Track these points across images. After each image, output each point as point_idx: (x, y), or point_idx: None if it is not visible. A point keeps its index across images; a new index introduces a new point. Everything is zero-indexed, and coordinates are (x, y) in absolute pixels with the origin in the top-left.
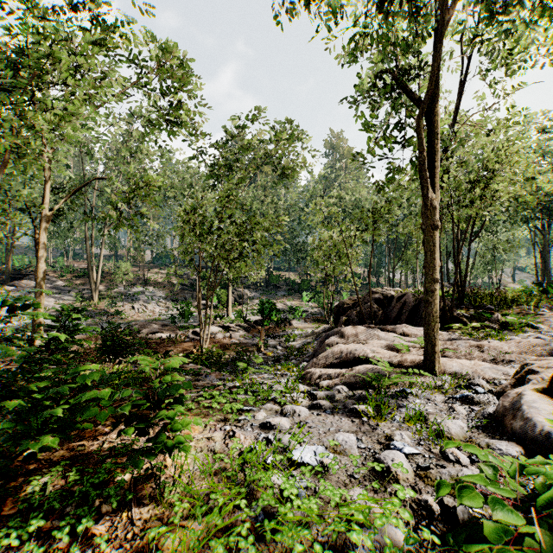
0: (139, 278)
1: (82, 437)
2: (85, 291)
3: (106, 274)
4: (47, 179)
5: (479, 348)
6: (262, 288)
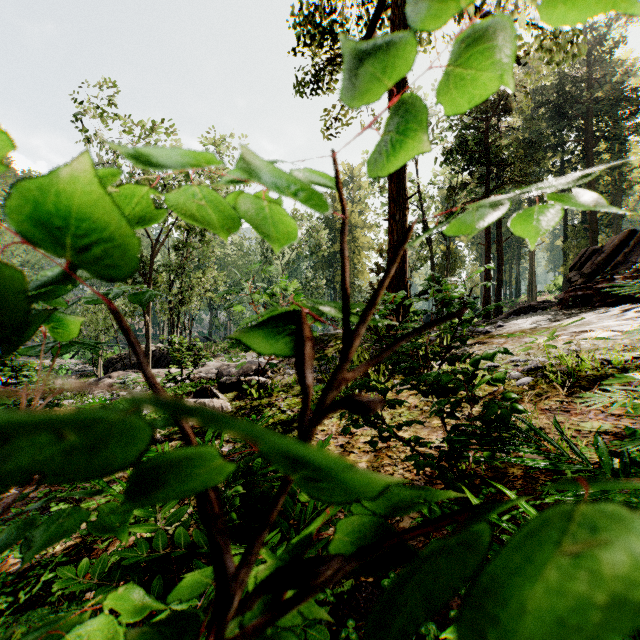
0: None
1: None
2: None
3: None
4: None
5: None
6: None
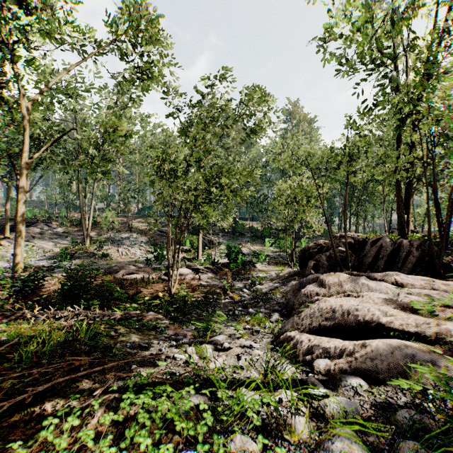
0: (125, 226)
1: None
2: (79, 237)
3: (99, 222)
4: (26, 129)
5: None
6: (229, 234)
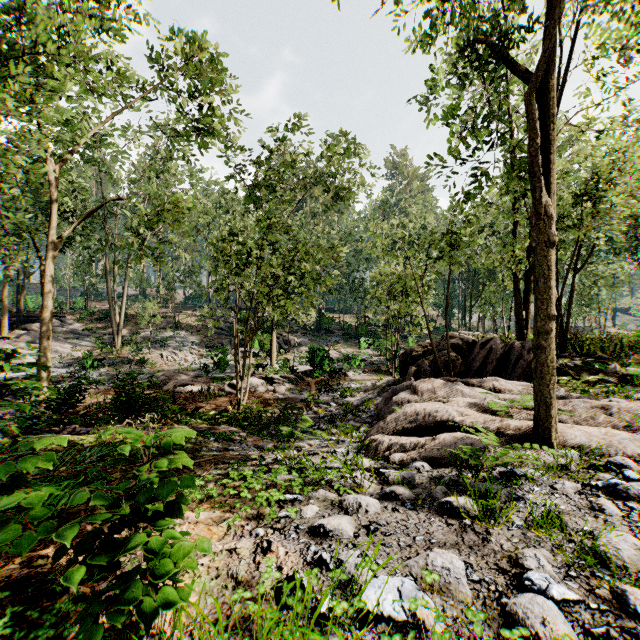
0: (169, 321)
1: (51, 540)
2: (106, 336)
3: (132, 316)
4: (54, 200)
5: (605, 410)
6: (312, 332)
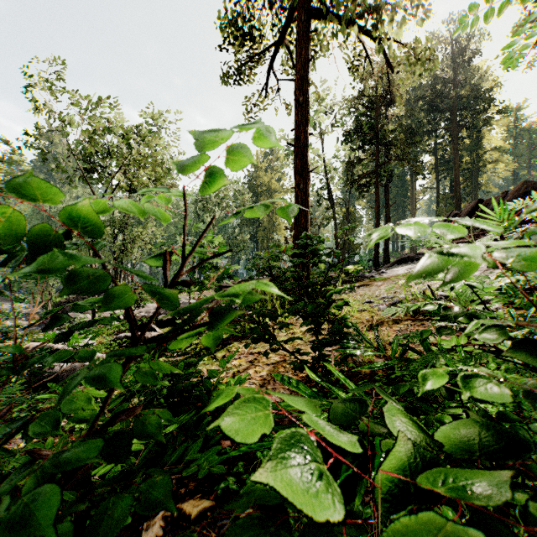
0: None
1: None
2: None
3: None
4: None
5: None
6: None
